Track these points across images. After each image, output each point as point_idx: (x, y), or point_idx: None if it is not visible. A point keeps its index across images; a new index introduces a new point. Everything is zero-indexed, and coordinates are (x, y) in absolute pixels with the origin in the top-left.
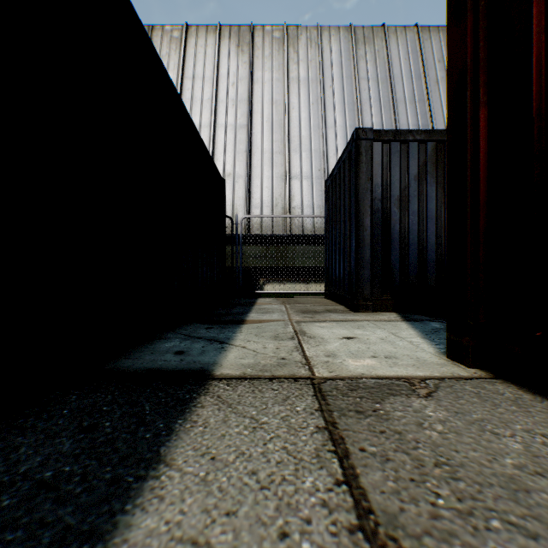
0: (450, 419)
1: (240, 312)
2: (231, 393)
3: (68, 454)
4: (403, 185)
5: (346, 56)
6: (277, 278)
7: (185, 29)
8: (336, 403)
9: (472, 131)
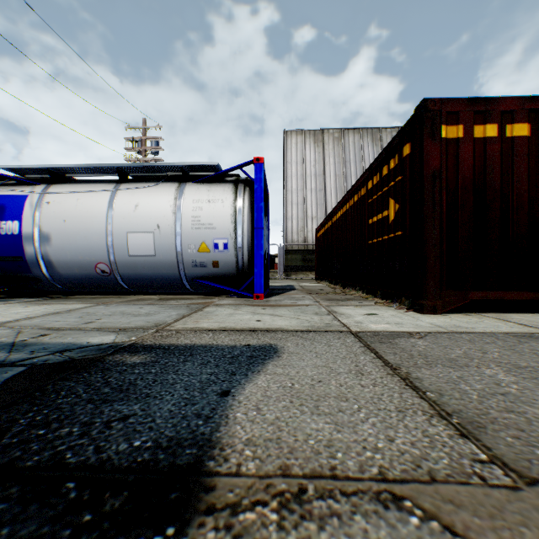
0: None
1: None
2: None
3: None
4: None
5: None
6: None
7: (342, 132)
8: None
9: None
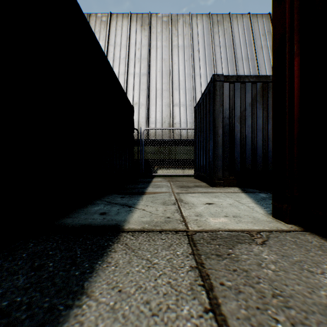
0: (279, 260)
1: (142, 187)
2: (134, 241)
3: (21, 287)
4: (242, 109)
5: (206, 32)
6: (165, 166)
7: (109, 16)
8: (203, 249)
9: (289, 72)
